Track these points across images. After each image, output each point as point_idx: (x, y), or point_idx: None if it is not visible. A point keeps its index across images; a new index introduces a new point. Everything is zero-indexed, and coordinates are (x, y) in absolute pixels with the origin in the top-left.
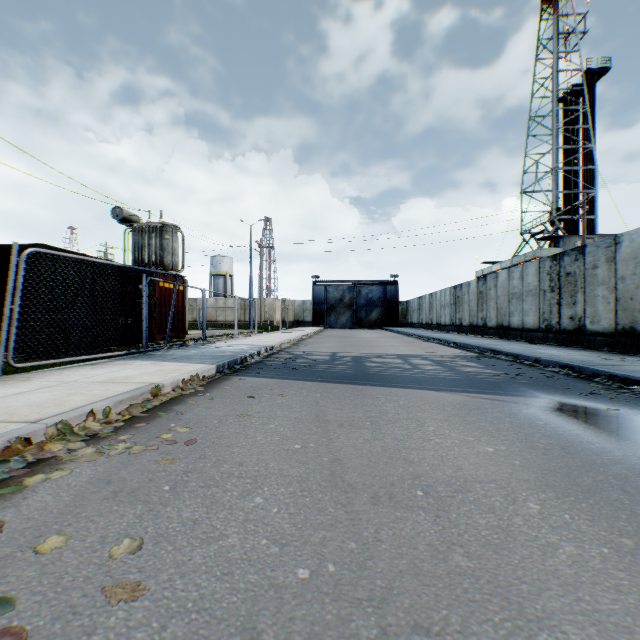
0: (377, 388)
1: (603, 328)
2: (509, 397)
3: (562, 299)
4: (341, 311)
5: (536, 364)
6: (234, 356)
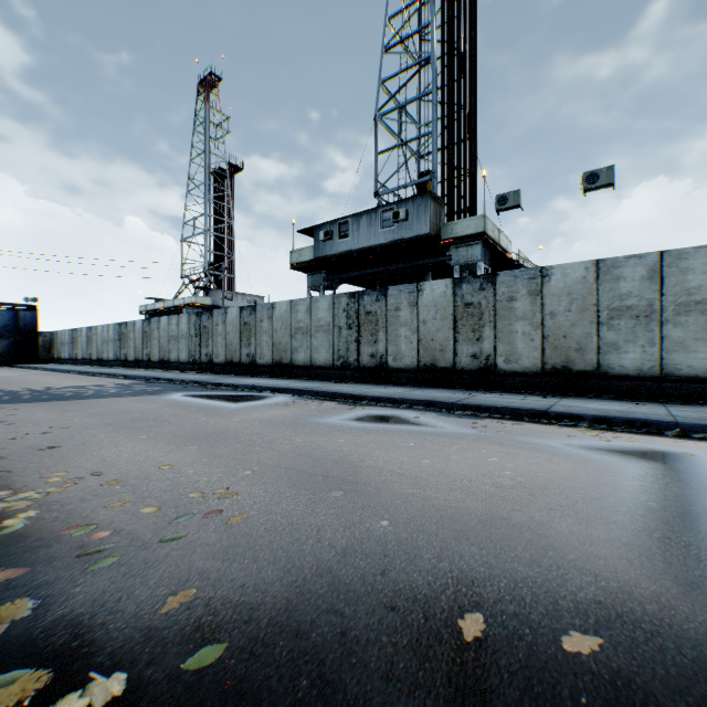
0: (86, 400)
1: (221, 361)
2: (165, 395)
3: (202, 343)
4: None
5: (183, 383)
6: None
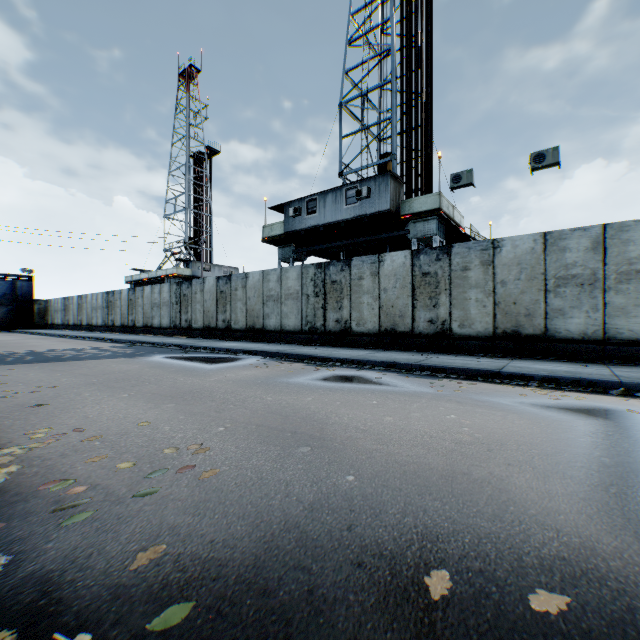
0: (75, 361)
1: (200, 326)
2: (147, 357)
3: (182, 309)
4: None
5: (164, 346)
6: None
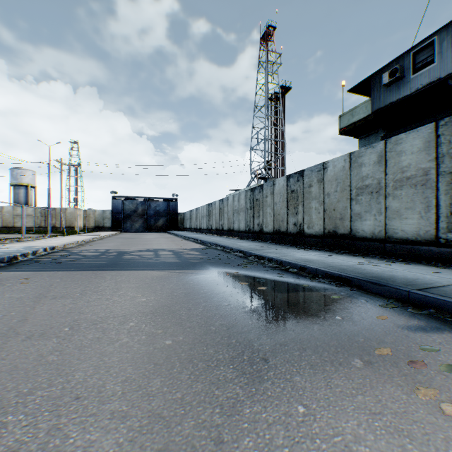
0: (113, 272)
1: (270, 230)
2: (192, 270)
3: (255, 214)
4: (135, 219)
5: (231, 251)
6: (2, 256)
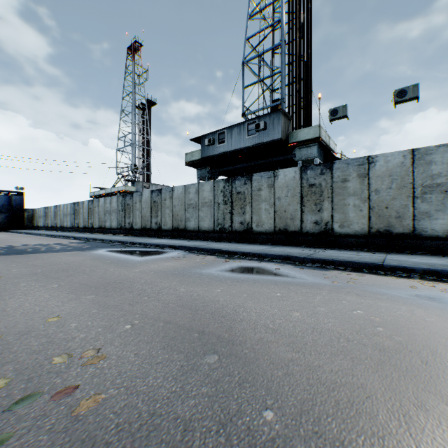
0: (35, 254)
1: (139, 227)
2: (93, 250)
3: (126, 215)
4: None
5: (111, 242)
6: None
